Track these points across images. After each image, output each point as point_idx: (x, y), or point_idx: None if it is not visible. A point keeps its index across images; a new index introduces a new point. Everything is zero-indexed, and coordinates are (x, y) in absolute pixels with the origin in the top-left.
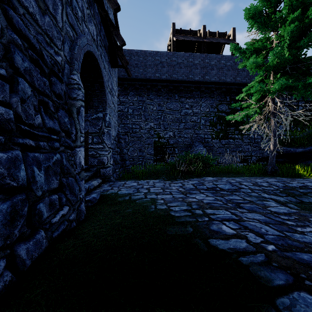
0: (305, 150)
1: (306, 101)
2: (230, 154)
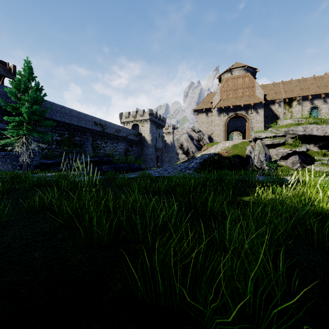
0: (53, 162)
1: (70, 132)
2: (10, 163)
